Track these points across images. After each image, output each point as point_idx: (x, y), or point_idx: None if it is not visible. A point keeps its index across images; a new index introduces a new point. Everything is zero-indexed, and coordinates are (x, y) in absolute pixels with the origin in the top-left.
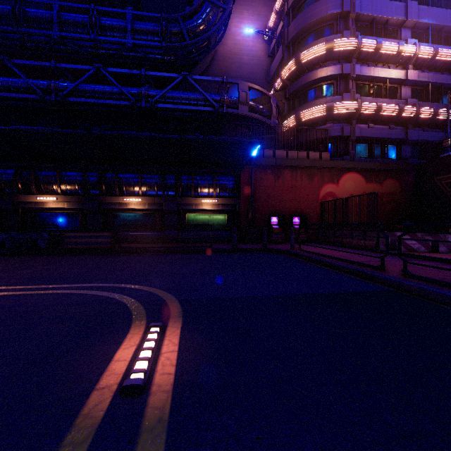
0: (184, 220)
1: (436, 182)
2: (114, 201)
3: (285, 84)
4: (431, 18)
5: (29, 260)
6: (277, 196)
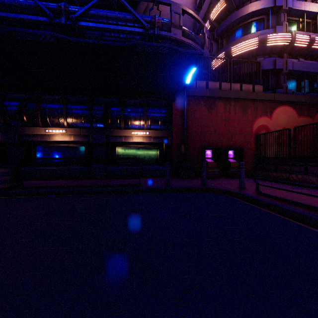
0: (113, 153)
1: None
2: (35, 132)
3: (213, 27)
4: None
5: None
6: (211, 128)
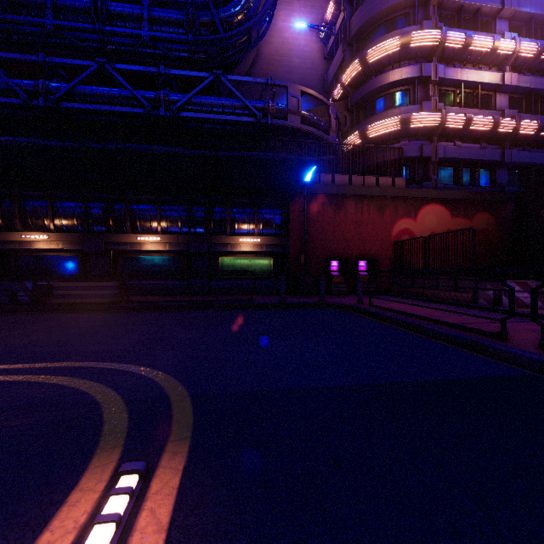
0: (216, 265)
1: (543, 217)
2: (124, 240)
3: (347, 92)
4: (534, 6)
5: None
6: (338, 234)
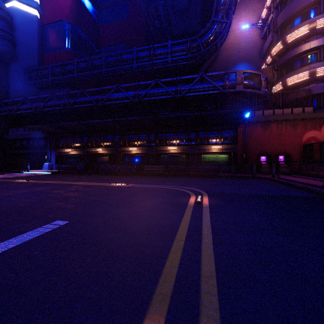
0: (200, 158)
1: None
2: (163, 149)
3: (274, 59)
4: None
5: (133, 177)
6: (266, 142)
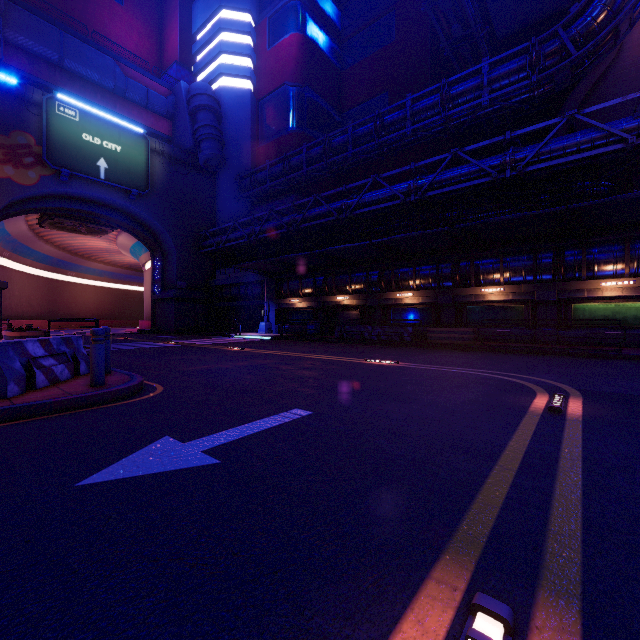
0: (567, 313)
1: None
2: (469, 293)
3: None
4: None
5: (406, 350)
6: None
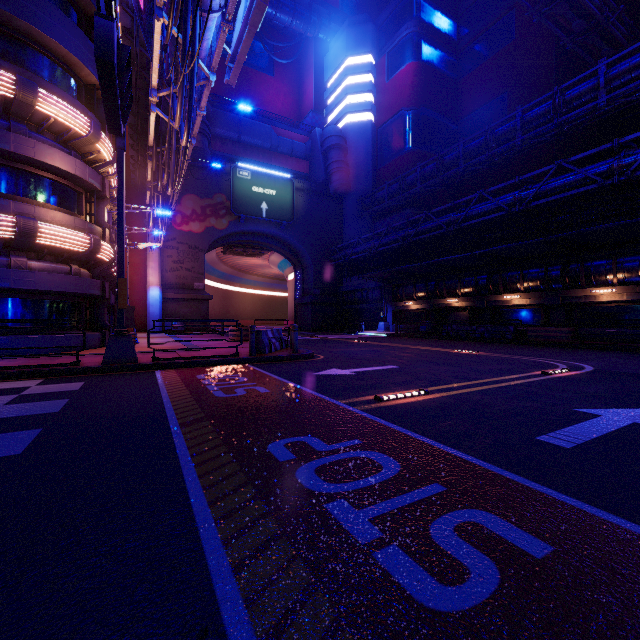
0: None
1: None
2: (579, 294)
3: None
4: None
5: (501, 346)
6: None
